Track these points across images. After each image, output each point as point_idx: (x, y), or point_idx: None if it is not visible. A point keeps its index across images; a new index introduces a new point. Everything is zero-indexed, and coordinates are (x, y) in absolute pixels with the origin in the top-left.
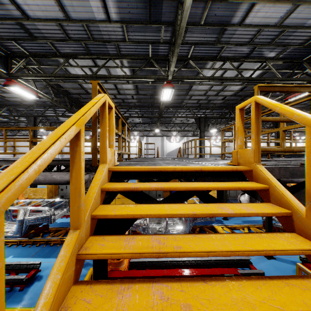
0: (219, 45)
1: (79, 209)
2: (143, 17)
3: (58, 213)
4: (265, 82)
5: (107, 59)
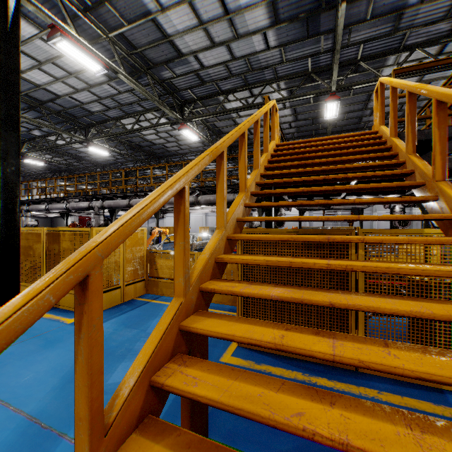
0: (399, 33)
1: (267, 144)
2: (301, 35)
3: None
4: None
5: (264, 85)
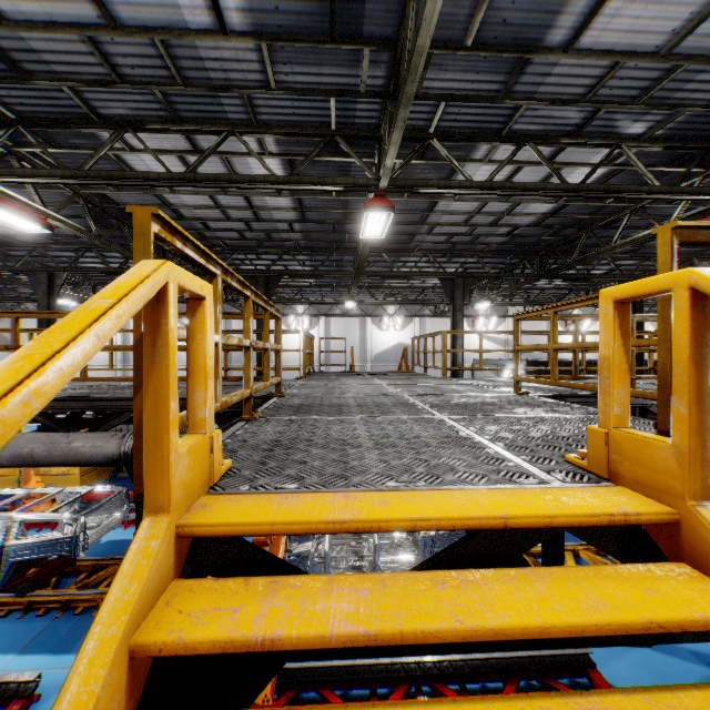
0: (510, 102)
1: None
2: (314, 24)
3: (100, 522)
4: (618, 196)
5: (223, 133)
